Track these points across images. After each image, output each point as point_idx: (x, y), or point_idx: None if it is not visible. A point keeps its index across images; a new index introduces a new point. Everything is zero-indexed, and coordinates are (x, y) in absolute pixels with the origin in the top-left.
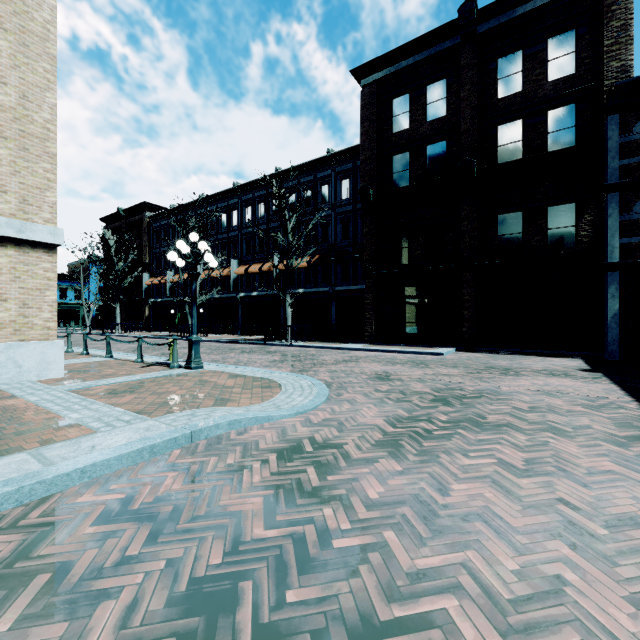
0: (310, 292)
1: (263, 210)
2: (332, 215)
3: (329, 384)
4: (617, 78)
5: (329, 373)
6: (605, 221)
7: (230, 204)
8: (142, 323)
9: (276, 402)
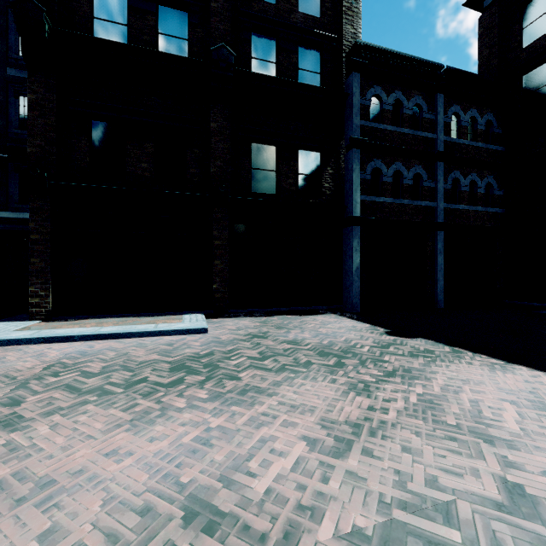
0: None
1: None
2: None
3: None
4: (352, 43)
5: None
6: (345, 176)
7: None
8: None
9: None
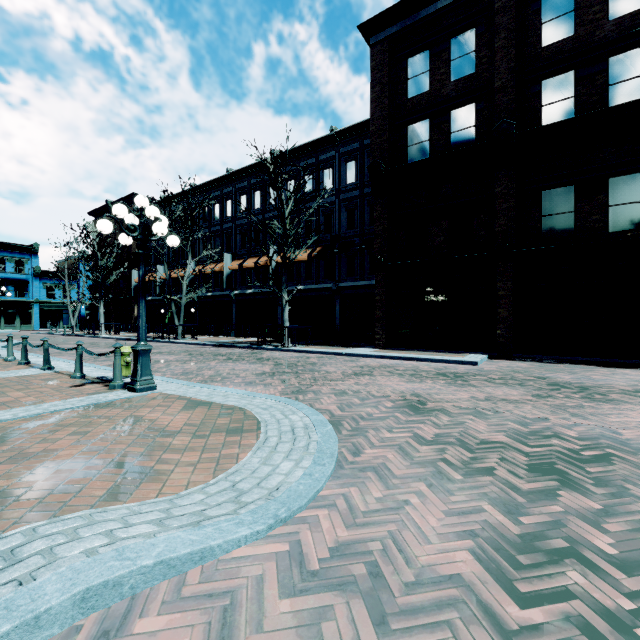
0: (311, 289)
1: (259, 199)
2: (336, 202)
3: (337, 421)
4: None
5: (336, 396)
6: None
7: (223, 193)
8: (130, 323)
9: (239, 478)
